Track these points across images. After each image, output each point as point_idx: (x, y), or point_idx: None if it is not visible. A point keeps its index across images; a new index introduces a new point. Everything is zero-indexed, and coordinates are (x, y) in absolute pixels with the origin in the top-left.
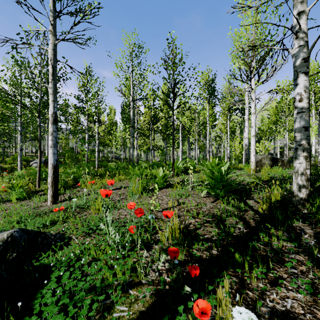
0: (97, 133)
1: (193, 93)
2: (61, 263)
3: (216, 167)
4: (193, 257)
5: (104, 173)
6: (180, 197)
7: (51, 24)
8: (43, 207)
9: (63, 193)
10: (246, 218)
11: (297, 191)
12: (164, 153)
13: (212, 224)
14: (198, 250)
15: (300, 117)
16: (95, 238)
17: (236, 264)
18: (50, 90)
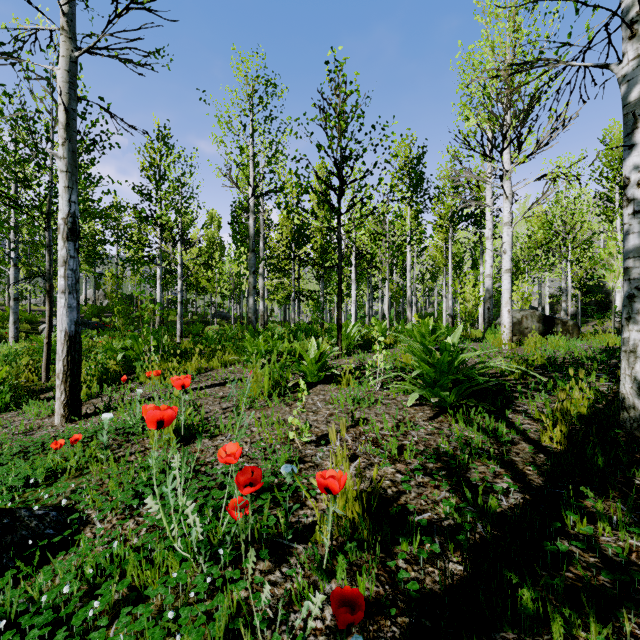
0: (180, 265)
1: (382, 178)
2: (41, 607)
3: (431, 337)
4: (400, 587)
5: (192, 350)
6: (357, 406)
7: (64, 13)
8: (43, 431)
9: (96, 394)
10: (517, 462)
11: (633, 396)
12: (320, 306)
13: (438, 480)
14: (410, 562)
15: None
16: (144, 525)
17: (519, 614)
18: (60, 162)
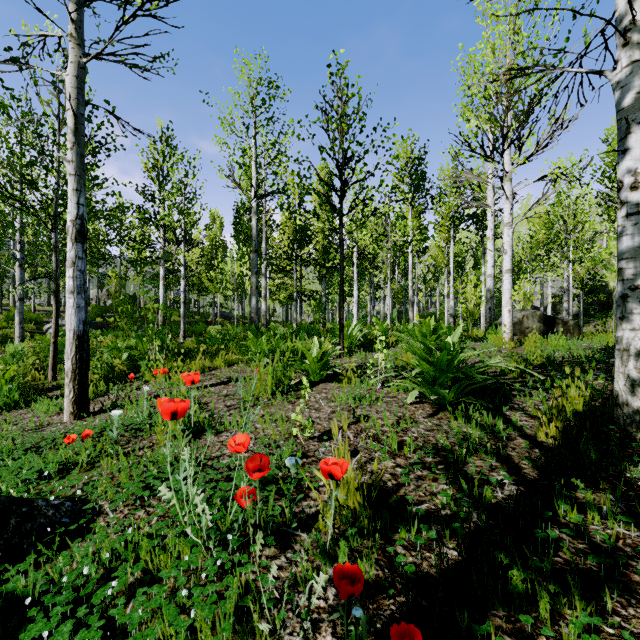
0: (184, 265)
1: (383, 180)
2: (61, 588)
3: (432, 337)
4: (398, 570)
5: (196, 349)
6: (358, 404)
7: (72, 21)
8: (53, 427)
9: (103, 393)
10: (513, 456)
11: (626, 393)
12: (322, 306)
13: (436, 473)
14: (408, 548)
15: (633, 225)
16: (155, 514)
17: (510, 594)
18: (69, 166)
